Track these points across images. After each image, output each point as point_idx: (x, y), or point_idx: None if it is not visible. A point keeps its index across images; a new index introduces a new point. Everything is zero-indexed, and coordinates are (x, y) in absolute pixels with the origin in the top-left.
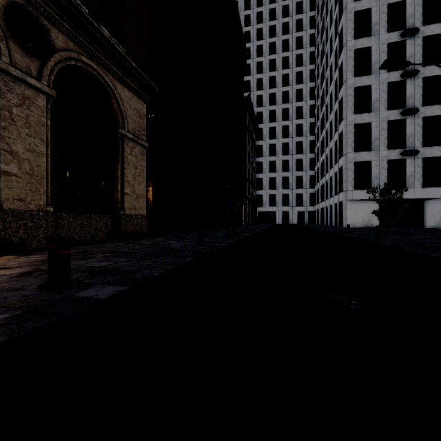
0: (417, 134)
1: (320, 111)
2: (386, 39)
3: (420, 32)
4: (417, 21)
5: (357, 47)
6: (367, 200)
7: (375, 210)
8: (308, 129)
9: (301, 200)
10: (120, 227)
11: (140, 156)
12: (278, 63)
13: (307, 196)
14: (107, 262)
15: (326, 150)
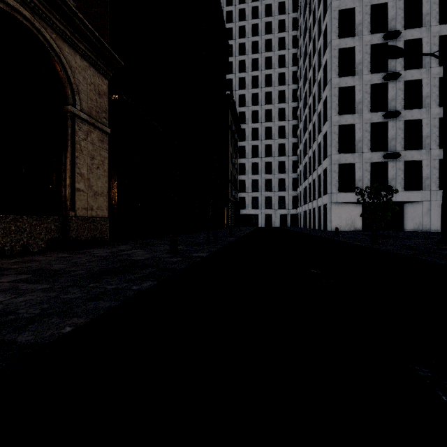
0: (398, 137)
1: (302, 113)
2: (370, 40)
3: (401, 35)
4: (399, 24)
5: (342, 46)
6: (351, 203)
7: (364, 213)
8: (290, 132)
9: (283, 203)
10: (69, 233)
11: (100, 143)
12: (261, 63)
13: (290, 199)
14: (4, 294)
15: (309, 152)
